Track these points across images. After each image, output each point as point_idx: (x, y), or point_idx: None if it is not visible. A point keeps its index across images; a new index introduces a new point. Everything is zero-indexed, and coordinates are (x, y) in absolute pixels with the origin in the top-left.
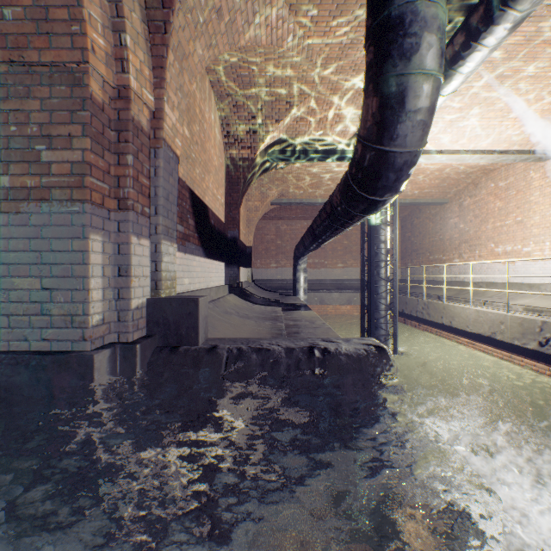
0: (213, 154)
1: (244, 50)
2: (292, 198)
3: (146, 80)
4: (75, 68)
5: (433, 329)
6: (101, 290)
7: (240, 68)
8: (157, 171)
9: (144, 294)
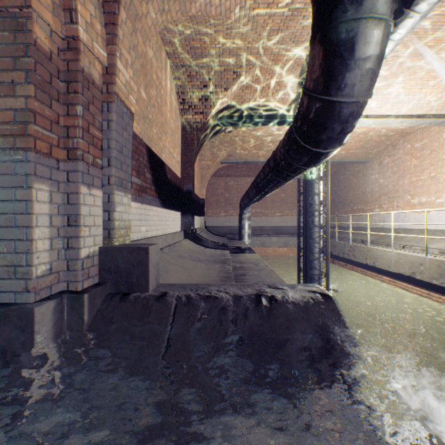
0: (169, 117)
1: (196, 22)
2: (238, 158)
3: (98, 35)
4: (18, 13)
5: (358, 268)
6: (47, 240)
7: (193, 40)
8: (109, 125)
9: (95, 243)
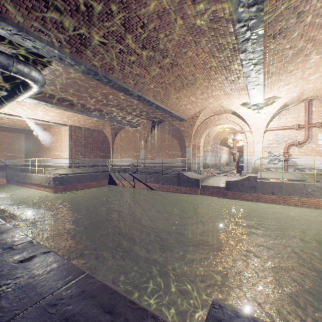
0: None
1: None
2: None
3: None
4: None
5: (28, 185)
6: None
7: None
8: None
9: None
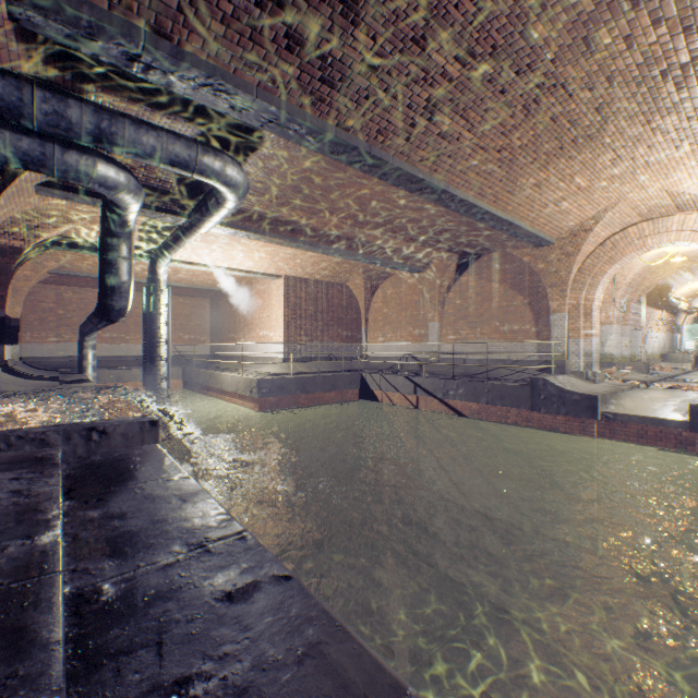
0: None
1: None
2: (79, 271)
3: None
4: None
5: (215, 394)
6: None
7: None
8: None
9: None
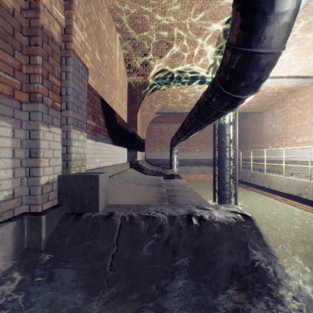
0: (118, 77)
1: (138, 2)
2: (169, 109)
3: None
4: None
5: (257, 189)
6: (10, 169)
7: (136, 18)
8: (67, 75)
9: (55, 172)
